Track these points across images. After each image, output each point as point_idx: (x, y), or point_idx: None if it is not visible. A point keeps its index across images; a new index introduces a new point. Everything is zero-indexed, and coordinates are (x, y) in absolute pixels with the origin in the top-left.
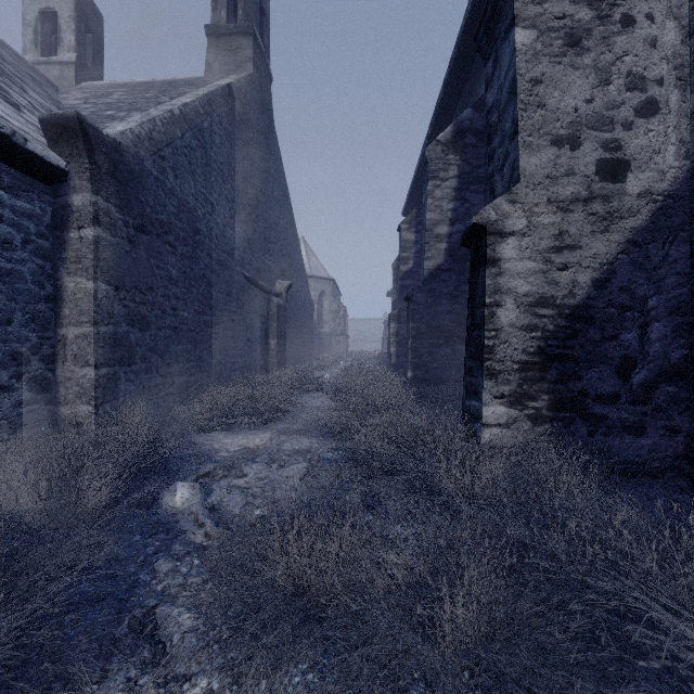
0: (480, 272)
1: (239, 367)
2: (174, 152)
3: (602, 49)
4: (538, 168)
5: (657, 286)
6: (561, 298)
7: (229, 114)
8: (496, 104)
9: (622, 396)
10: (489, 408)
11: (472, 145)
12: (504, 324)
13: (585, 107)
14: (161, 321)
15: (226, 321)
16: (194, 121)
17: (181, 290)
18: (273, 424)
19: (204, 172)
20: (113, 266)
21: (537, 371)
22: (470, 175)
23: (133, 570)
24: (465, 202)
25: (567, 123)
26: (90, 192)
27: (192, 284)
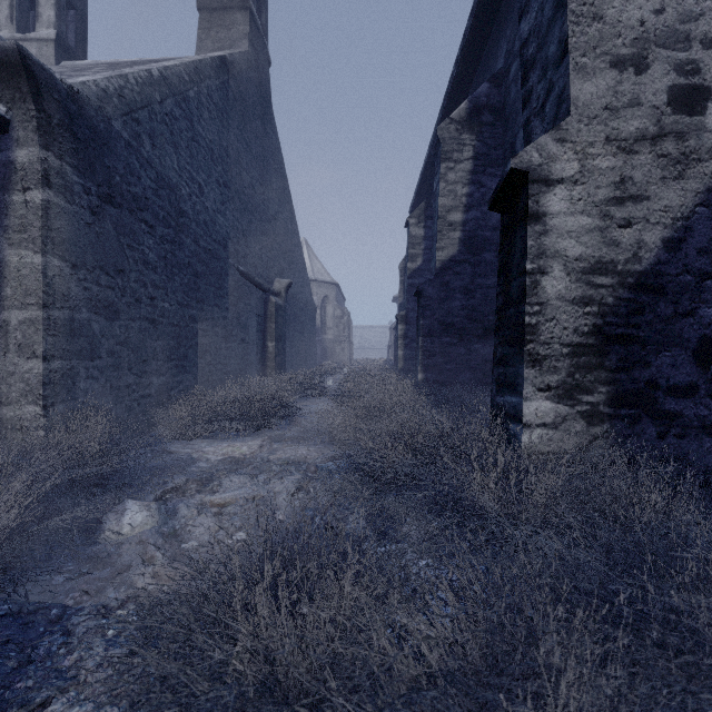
0: (518, 233)
1: (232, 369)
2: (151, 117)
3: None
4: (594, 97)
5: None
6: (623, 263)
7: (220, 88)
8: (534, 31)
9: (701, 387)
10: (531, 403)
11: (489, 124)
12: (551, 297)
13: (653, 20)
14: (134, 311)
15: (216, 318)
16: (177, 88)
17: (161, 277)
18: (267, 431)
19: (189, 148)
20: (69, 238)
21: (592, 356)
22: (486, 156)
23: (38, 632)
24: (481, 186)
25: (631, 39)
26: (37, 146)
27: (175, 272)
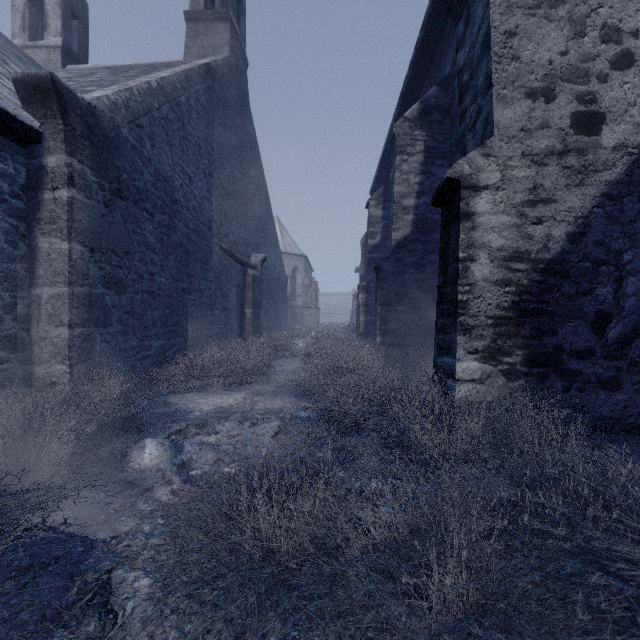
0: (453, 228)
1: (215, 333)
2: (151, 122)
3: (577, 1)
4: (512, 121)
5: (633, 240)
6: (535, 252)
7: (206, 92)
8: (467, 63)
9: (598, 351)
10: (463, 363)
11: (437, 122)
12: (478, 279)
13: (559, 60)
14: (137, 285)
15: (203, 289)
16: (171, 95)
17: (158, 256)
18: (248, 386)
19: (181, 145)
20: (88, 228)
21: (511, 326)
22: (435, 150)
23: (93, 530)
24: (431, 175)
25: (542, 75)
26: (64, 153)
27: (169, 251)
